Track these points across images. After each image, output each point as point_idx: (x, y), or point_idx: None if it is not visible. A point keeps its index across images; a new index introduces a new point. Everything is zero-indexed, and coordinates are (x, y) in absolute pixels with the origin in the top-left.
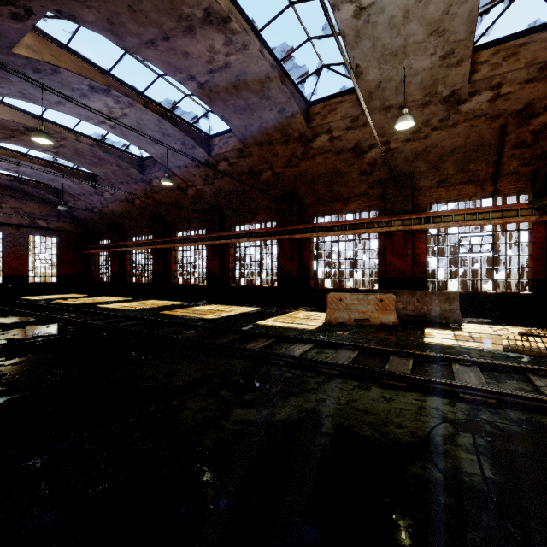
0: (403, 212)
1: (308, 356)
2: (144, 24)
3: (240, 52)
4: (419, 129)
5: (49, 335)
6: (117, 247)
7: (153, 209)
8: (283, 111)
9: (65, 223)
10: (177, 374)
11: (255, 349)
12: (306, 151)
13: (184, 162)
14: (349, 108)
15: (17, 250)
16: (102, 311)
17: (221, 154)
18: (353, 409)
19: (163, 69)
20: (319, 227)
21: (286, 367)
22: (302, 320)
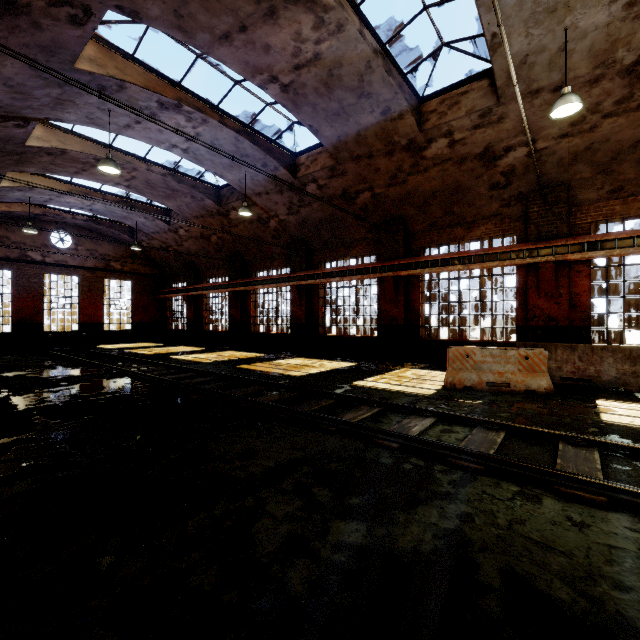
0: (555, 236)
1: (431, 437)
2: (216, 12)
3: (334, 36)
4: (582, 118)
5: (113, 392)
6: (192, 290)
7: (231, 246)
8: (387, 112)
9: (140, 265)
10: (254, 455)
11: (357, 423)
12: (416, 163)
13: (265, 188)
14: (478, 99)
15: (92, 295)
16: (175, 363)
17: (309, 174)
18: (523, 540)
19: (240, 71)
20: (432, 261)
21: (402, 452)
22: (412, 382)
